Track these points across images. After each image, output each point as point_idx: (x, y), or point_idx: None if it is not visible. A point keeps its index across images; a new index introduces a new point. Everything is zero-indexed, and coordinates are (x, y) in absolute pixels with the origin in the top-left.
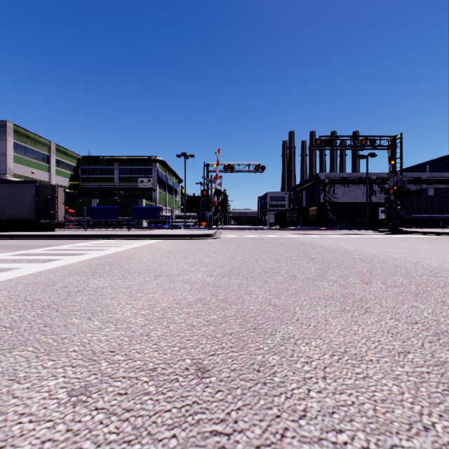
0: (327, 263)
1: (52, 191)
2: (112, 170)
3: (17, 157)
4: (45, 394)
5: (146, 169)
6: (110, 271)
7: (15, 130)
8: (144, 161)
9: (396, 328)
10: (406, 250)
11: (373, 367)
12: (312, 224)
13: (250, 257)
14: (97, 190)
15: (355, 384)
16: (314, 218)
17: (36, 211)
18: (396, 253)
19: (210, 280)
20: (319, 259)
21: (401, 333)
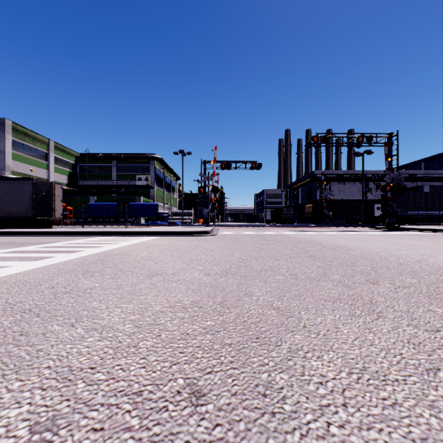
0: (328, 261)
1: (49, 188)
2: (110, 168)
3: (15, 154)
4: (1, 430)
5: (143, 166)
6: (102, 269)
7: (13, 127)
8: (141, 158)
9: (417, 337)
10: (407, 247)
11: (401, 389)
12: (308, 221)
13: (248, 254)
14: (95, 187)
15: (384, 415)
16: (310, 215)
17: (33, 208)
18: (397, 250)
19: (206, 279)
20: (319, 257)
21: (424, 344)
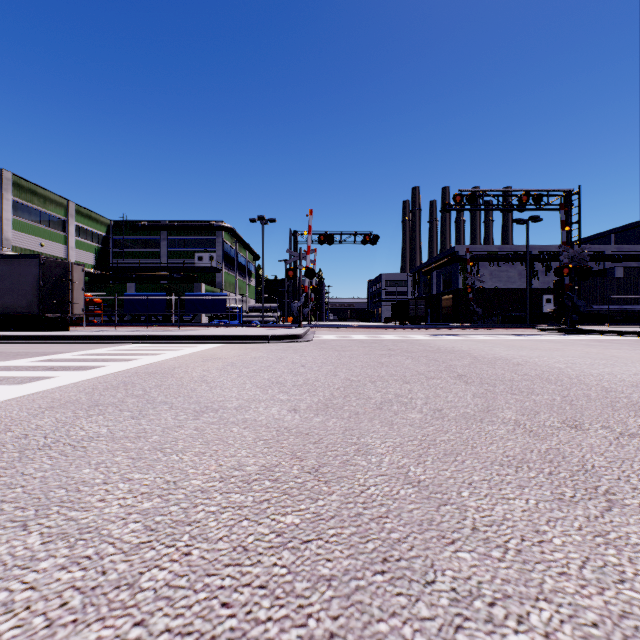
0: (488, 385)
1: (64, 270)
2: (158, 242)
3: (18, 222)
4: None
5: (206, 240)
6: (122, 400)
7: (15, 182)
8: (203, 228)
9: None
10: (604, 360)
11: None
12: (446, 320)
13: (360, 373)
14: (135, 270)
15: None
16: (449, 311)
17: (40, 300)
18: (593, 366)
19: (292, 420)
20: (473, 378)
21: None
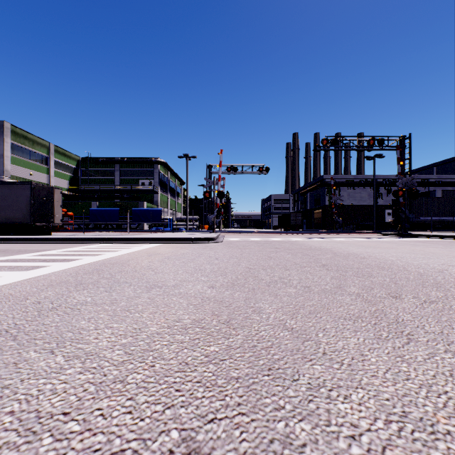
0: (342, 271)
1: (48, 192)
2: (113, 172)
3: (14, 158)
4: None
5: (147, 171)
6: (97, 281)
7: (12, 130)
8: (145, 162)
9: None
10: (424, 255)
11: None
12: (317, 227)
13: (255, 263)
14: (97, 192)
15: None
16: (319, 221)
17: (32, 214)
18: (415, 259)
19: (211, 293)
20: (332, 267)
21: None
